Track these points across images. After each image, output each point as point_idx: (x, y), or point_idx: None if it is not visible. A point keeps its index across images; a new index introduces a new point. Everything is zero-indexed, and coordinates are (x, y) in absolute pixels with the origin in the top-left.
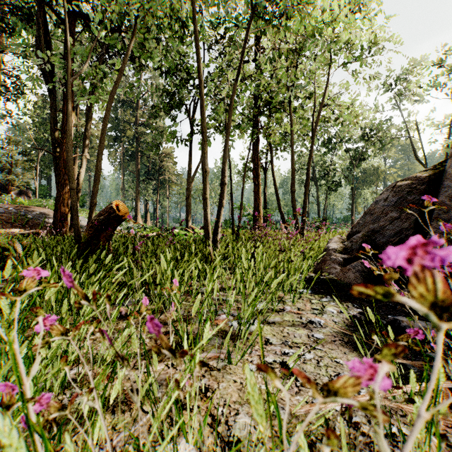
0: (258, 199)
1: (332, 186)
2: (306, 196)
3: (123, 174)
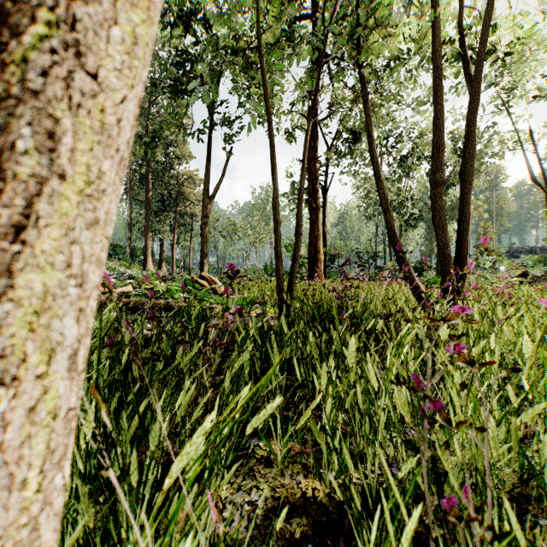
0: (316, 231)
1: (409, 220)
2: (467, 197)
3: (130, 204)
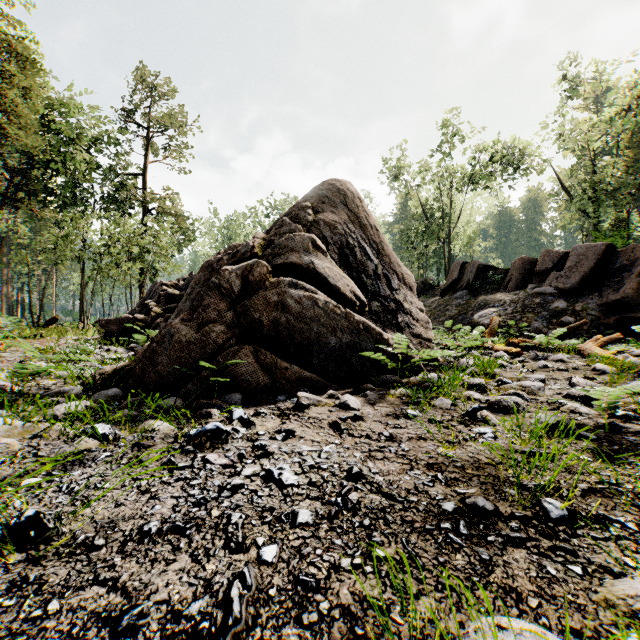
0: None
1: None
2: None
3: None
